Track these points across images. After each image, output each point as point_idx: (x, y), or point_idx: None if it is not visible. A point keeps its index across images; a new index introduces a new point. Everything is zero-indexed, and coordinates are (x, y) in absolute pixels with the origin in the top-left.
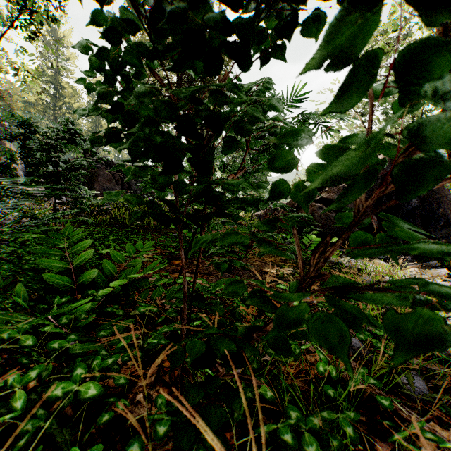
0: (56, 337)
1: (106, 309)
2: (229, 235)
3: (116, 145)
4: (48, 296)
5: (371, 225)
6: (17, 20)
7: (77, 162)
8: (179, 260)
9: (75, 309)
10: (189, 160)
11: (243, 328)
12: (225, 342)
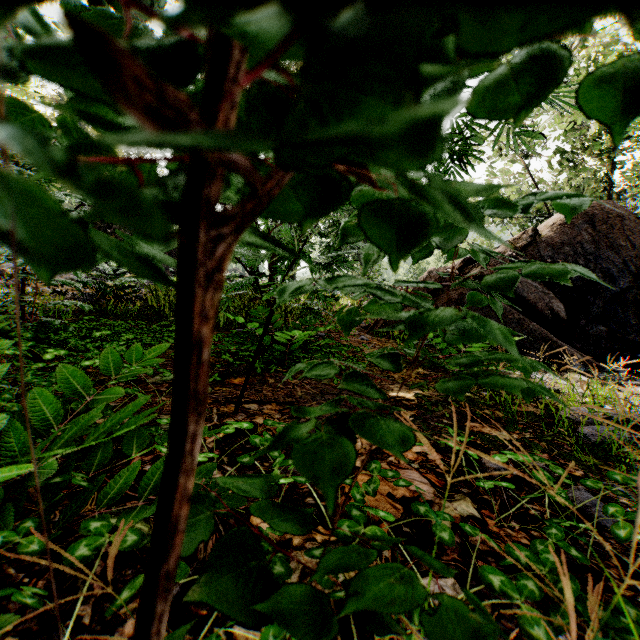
0: None
1: None
2: None
3: None
4: None
5: (556, 316)
6: None
7: None
8: (242, 376)
9: None
10: None
11: None
12: None
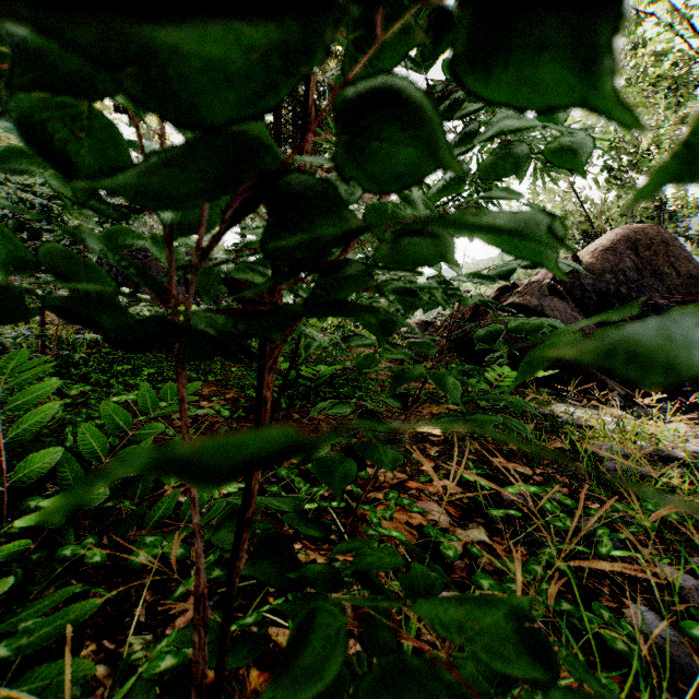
0: None
1: (59, 550)
2: None
3: None
4: None
5: None
6: None
7: None
8: None
9: None
10: None
11: None
12: None
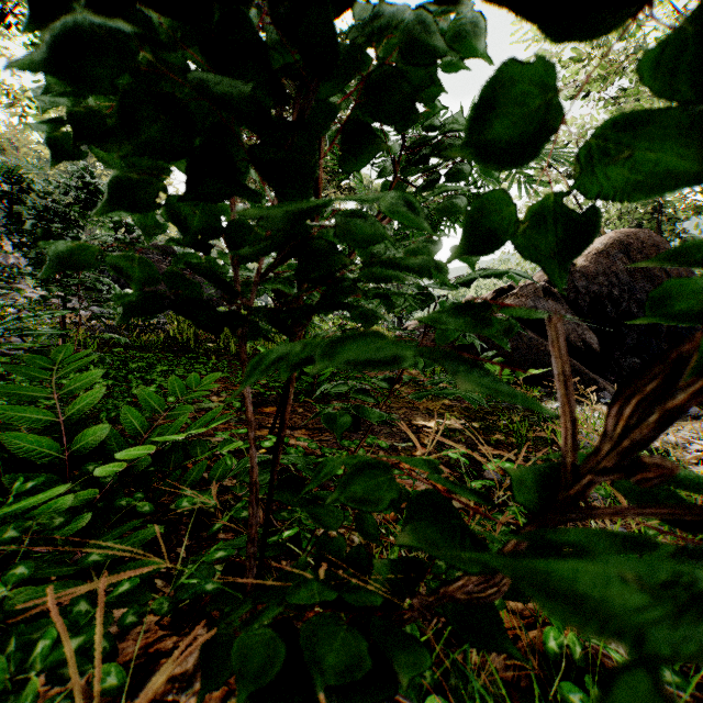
0: (15, 559)
1: (117, 501)
2: (345, 338)
3: (115, 165)
4: (8, 476)
5: (589, 348)
6: (12, 13)
7: (96, 237)
8: (272, 406)
9: (39, 509)
10: (250, 158)
11: (384, 560)
12: (336, 633)
